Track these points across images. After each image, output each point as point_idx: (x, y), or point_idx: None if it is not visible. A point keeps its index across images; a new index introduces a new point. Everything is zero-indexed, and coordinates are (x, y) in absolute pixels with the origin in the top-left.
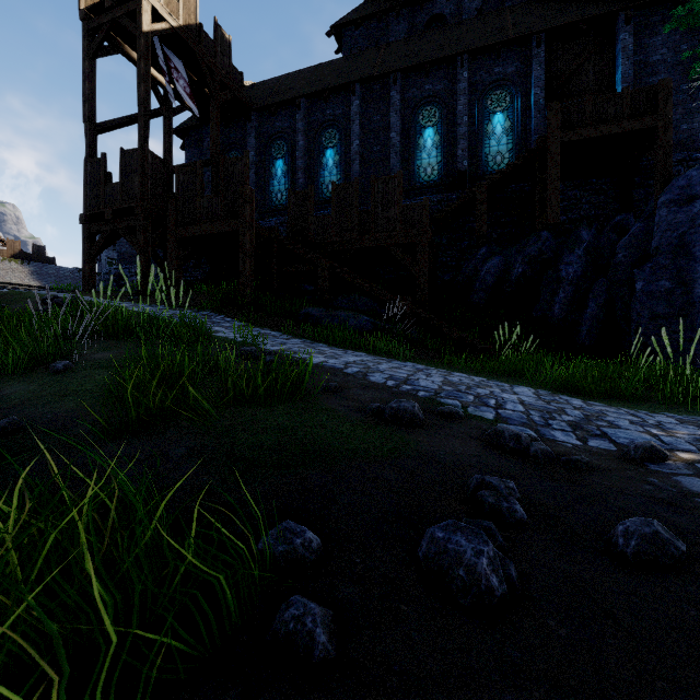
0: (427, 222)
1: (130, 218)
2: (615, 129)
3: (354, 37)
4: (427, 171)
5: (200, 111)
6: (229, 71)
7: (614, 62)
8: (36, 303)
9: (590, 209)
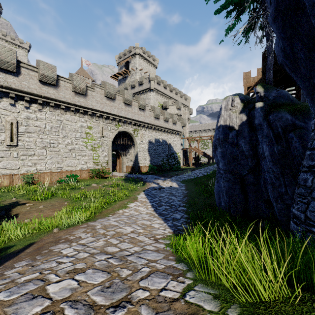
0: None
1: None
2: None
3: None
4: None
5: None
6: None
7: None
8: None
9: None
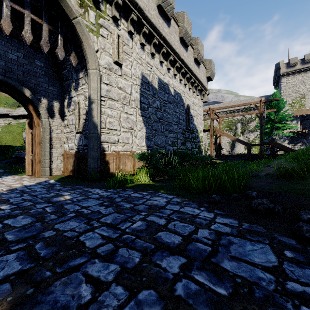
0: None
1: None
2: None
3: None
4: None
5: None
6: None
7: None
8: None
9: None
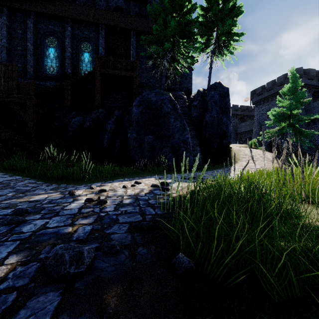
0: (32, 93)
1: None
2: (120, 73)
3: None
4: (50, 69)
5: None
6: None
7: (130, 48)
8: None
9: (121, 103)
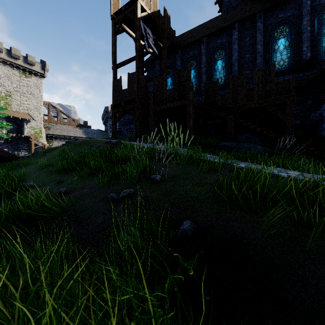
0: (293, 90)
1: (132, 104)
2: None
3: (229, 1)
4: (280, 63)
5: (154, 53)
6: (169, 31)
7: None
8: (103, 144)
9: None
